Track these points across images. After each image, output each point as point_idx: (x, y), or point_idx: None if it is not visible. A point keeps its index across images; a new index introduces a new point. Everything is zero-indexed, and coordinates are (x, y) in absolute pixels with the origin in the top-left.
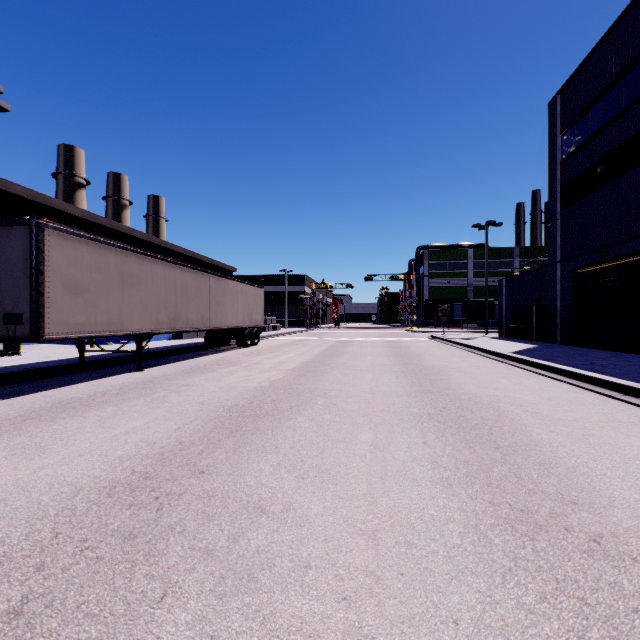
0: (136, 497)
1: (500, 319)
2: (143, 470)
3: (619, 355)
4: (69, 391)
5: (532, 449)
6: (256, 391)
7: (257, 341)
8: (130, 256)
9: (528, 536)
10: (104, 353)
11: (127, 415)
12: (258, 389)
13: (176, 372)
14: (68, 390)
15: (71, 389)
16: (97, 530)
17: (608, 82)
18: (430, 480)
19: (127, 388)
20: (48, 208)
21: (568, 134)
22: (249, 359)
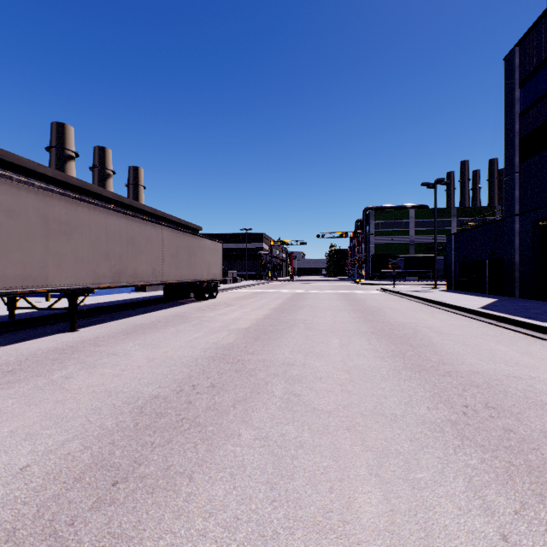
0: None
1: (449, 272)
2: None
3: None
4: None
5: None
6: (194, 366)
7: (215, 294)
8: (57, 199)
9: None
10: None
11: None
12: (198, 362)
13: (113, 333)
14: None
15: None
16: None
17: None
18: None
19: (33, 360)
20: (19, 167)
21: (528, 86)
22: (202, 315)
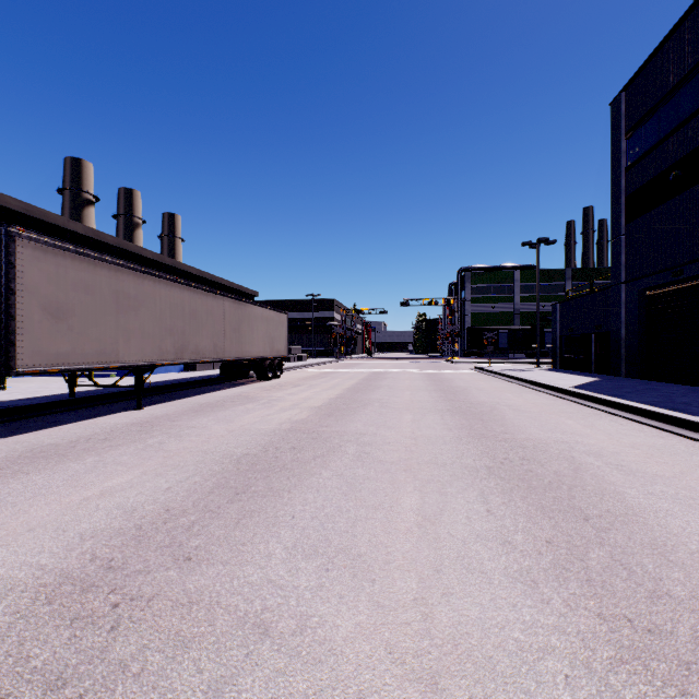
0: (86, 604)
1: (553, 348)
2: (108, 555)
3: (698, 390)
4: (48, 435)
5: (633, 521)
6: (273, 435)
7: (280, 373)
8: (127, 274)
9: (675, 686)
10: (102, 387)
11: (109, 468)
12: (276, 433)
13: (182, 411)
14: (47, 434)
15: (51, 432)
16: (9, 670)
17: (683, 75)
18: (505, 574)
19: (119, 431)
20: (45, 224)
21: (634, 137)
22: (269, 394)
